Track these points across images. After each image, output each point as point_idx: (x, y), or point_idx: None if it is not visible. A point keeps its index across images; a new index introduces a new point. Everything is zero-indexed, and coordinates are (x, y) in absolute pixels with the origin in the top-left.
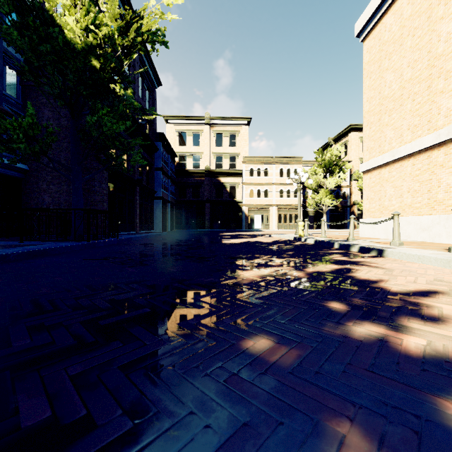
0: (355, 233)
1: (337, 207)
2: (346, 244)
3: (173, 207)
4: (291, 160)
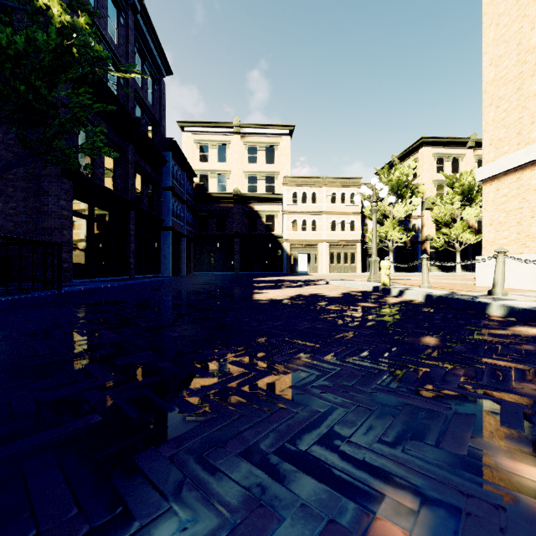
0: (447, 278)
1: (405, 244)
2: (535, 310)
3: (190, 243)
4: (346, 182)
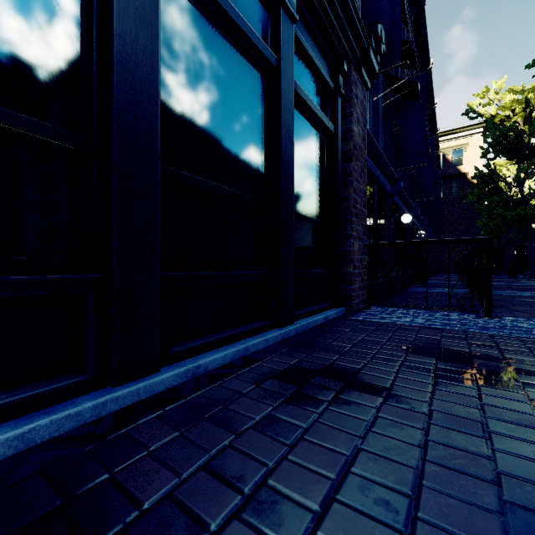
0: None
1: None
2: None
3: None
4: None
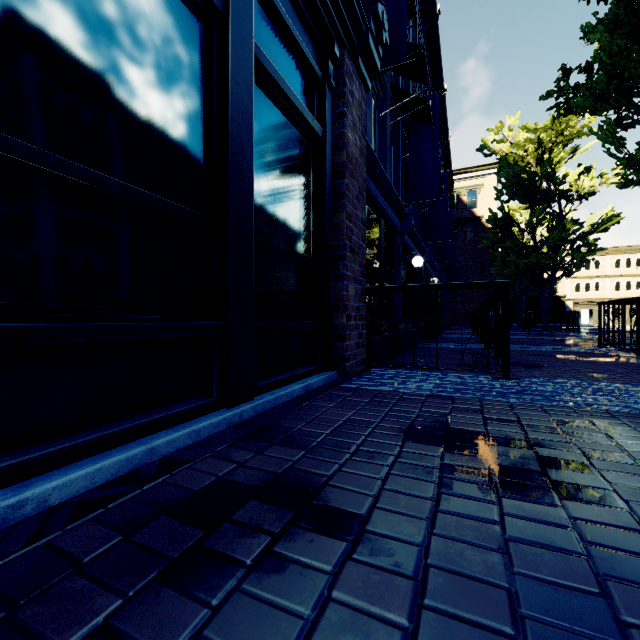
0: None
1: None
2: None
3: None
4: (631, 249)
